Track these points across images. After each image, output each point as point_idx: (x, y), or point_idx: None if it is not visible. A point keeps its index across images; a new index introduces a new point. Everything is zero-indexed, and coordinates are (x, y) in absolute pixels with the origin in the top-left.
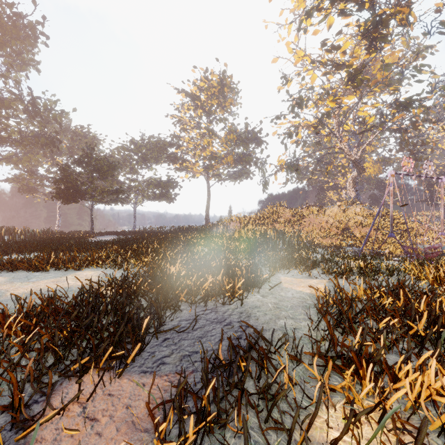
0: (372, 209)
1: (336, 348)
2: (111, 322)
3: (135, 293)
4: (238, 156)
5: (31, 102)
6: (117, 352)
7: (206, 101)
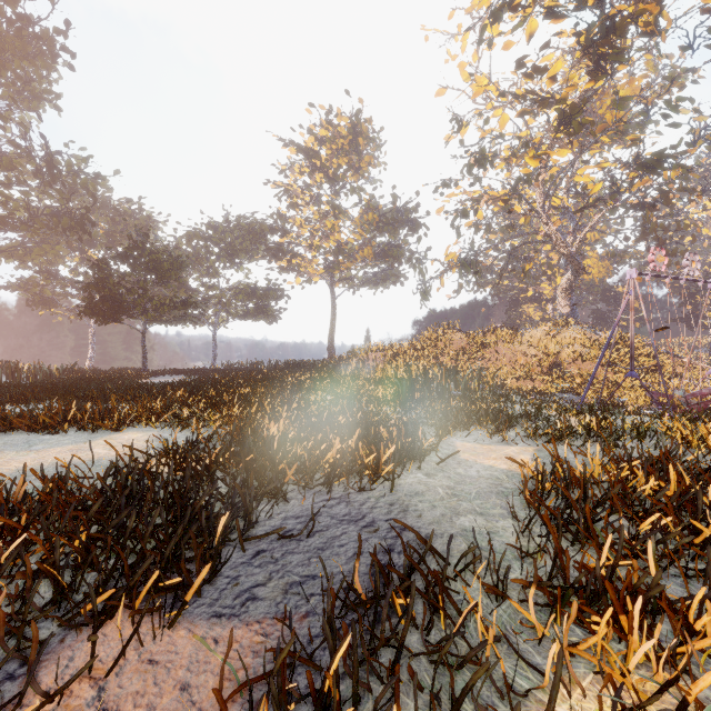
0: (597, 333)
1: (568, 571)
2: (162, 523)
3: (208, 470)
4: (380, 248)
5: (46, 160)
6: (170, 579)
7: (329, 160)
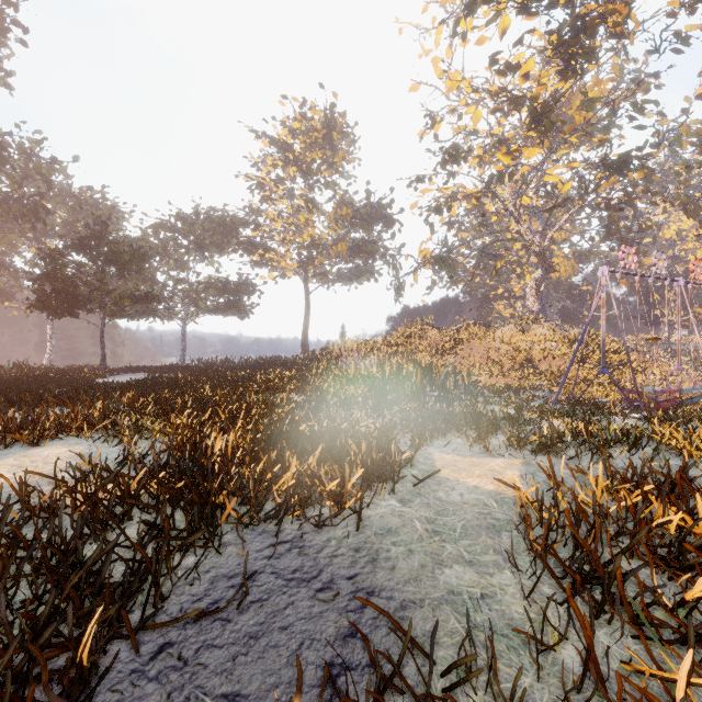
0: (566, 330)
1: (617, 696)
2: None
3: (129, 502)
4: (355, 243)
5: None
6: None
7: (302, 154)
